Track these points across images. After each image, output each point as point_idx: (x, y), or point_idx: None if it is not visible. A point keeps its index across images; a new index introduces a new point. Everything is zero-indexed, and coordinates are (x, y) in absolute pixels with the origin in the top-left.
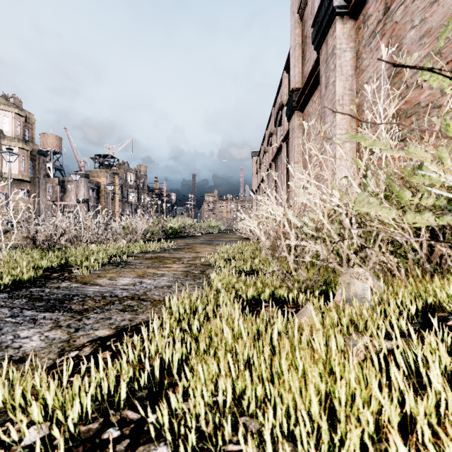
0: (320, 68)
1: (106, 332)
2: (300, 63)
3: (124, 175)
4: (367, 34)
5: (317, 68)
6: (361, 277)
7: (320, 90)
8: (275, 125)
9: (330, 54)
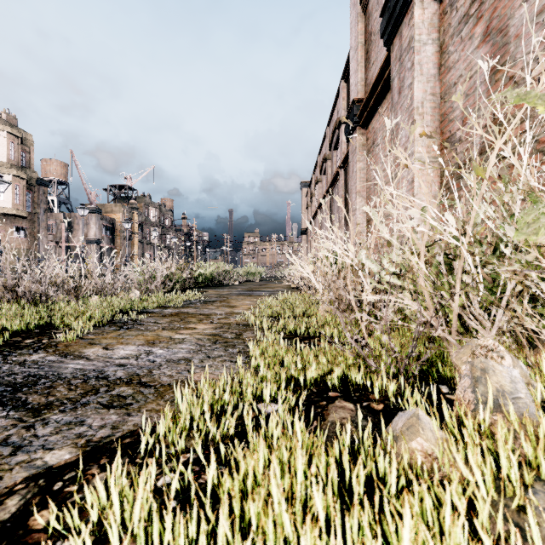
0: (392, 68)
1: (64, 455)
2: (363, 67)
3: (145, 210)
4: (456, 20)
5: (386, 71)
6: (491, 354)
7: (392, 96)
8: (330, 148)
9: (405, 49)
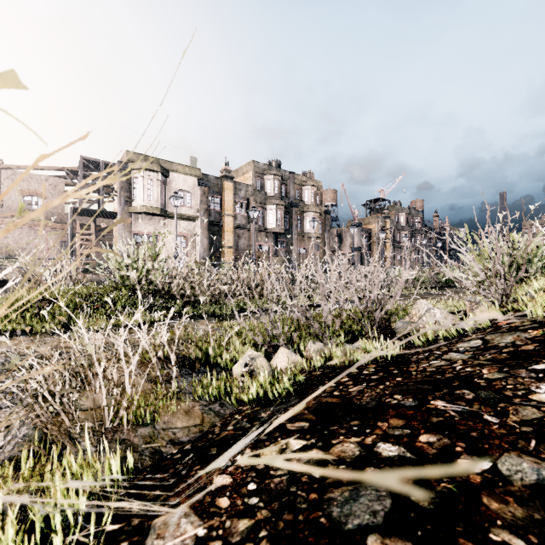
0: None
1: None
2: None
3: (396, 217)
4: None
5: None
6: None
7: None
8: None
9: None
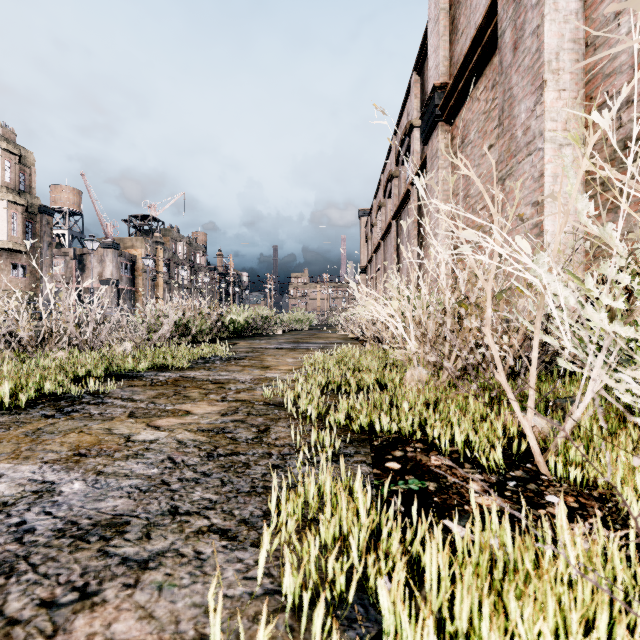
0: (501, 17)
1: None
2: (447, 42)
3: (172, 245)
4: None
5: (486, 32)
6: None
7: (501, 58)
8: (398, 163)
9: None
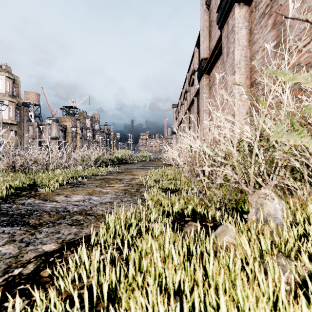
0: (223, 41)
1: (52, 246)
2: (207, 40)
3: (84, 120)
4: (258, 16)
5: (220, 43)
6: (268, 197)
7: (223, 57)
8: (189, 85)
9: (230, 31)
